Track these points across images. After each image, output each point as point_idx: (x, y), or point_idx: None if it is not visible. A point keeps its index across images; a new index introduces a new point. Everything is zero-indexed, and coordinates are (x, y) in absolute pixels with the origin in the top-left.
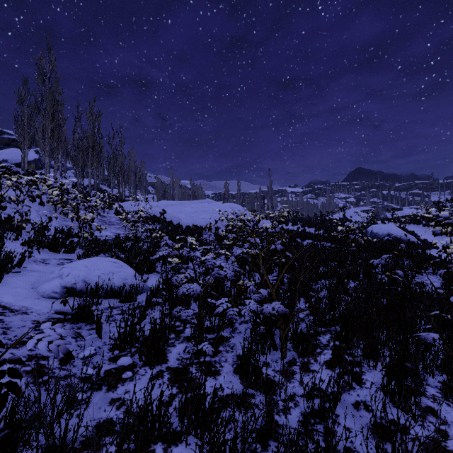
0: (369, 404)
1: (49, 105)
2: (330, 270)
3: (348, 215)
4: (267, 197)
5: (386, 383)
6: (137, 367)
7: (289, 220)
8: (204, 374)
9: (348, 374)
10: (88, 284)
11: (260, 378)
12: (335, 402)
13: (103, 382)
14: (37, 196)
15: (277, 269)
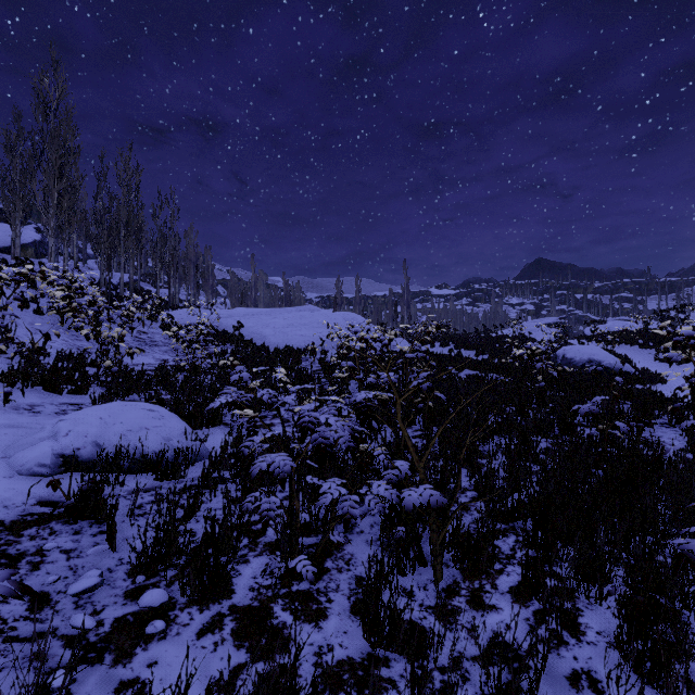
0: (598, 677)
1: (55, 154)
2: (507, 421)
3: (525, 331)
4: (401, 303)
5: (626, 637)
6: (176, 609)
7: (436, 338)
8: (299, 619)
9: (556, 617)
10: (101, 449)
11: (400, 630)
12: (538, 680)
13: (108, 645)
14: (33, 299)
15: (421, 418)
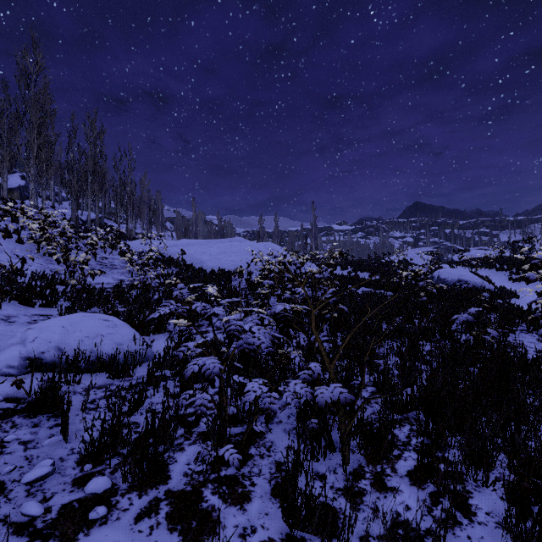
0: None
1: (35, 116)
2: (397, 328)
3: (407, 257)
4: (310, 236)
5: (515, 520)
6: (118, 495)
7: (338, 263)
8: (226, 502)
9: (451, 501)
10: (62, 352)
11: (315, 514)
12: None
13: (53, 531)
14: (15, 231)
15: (327, 326)
